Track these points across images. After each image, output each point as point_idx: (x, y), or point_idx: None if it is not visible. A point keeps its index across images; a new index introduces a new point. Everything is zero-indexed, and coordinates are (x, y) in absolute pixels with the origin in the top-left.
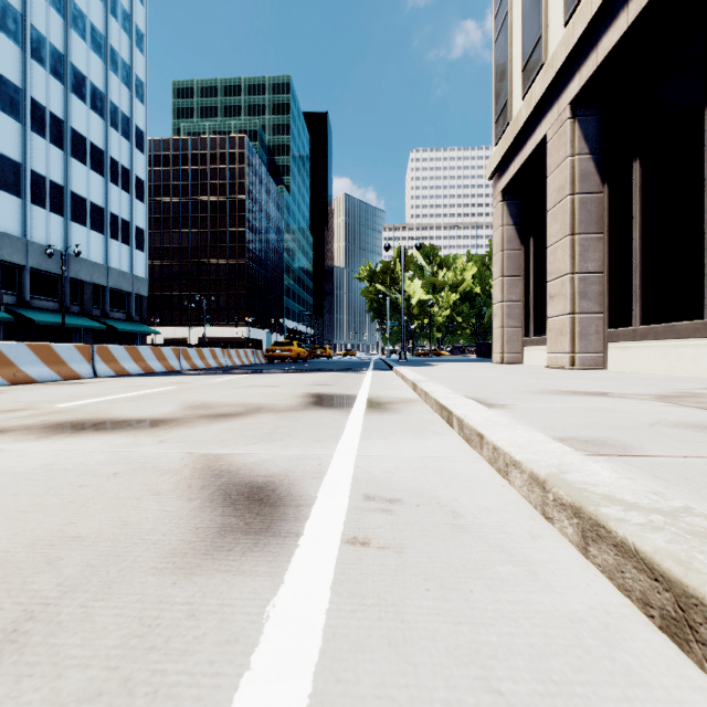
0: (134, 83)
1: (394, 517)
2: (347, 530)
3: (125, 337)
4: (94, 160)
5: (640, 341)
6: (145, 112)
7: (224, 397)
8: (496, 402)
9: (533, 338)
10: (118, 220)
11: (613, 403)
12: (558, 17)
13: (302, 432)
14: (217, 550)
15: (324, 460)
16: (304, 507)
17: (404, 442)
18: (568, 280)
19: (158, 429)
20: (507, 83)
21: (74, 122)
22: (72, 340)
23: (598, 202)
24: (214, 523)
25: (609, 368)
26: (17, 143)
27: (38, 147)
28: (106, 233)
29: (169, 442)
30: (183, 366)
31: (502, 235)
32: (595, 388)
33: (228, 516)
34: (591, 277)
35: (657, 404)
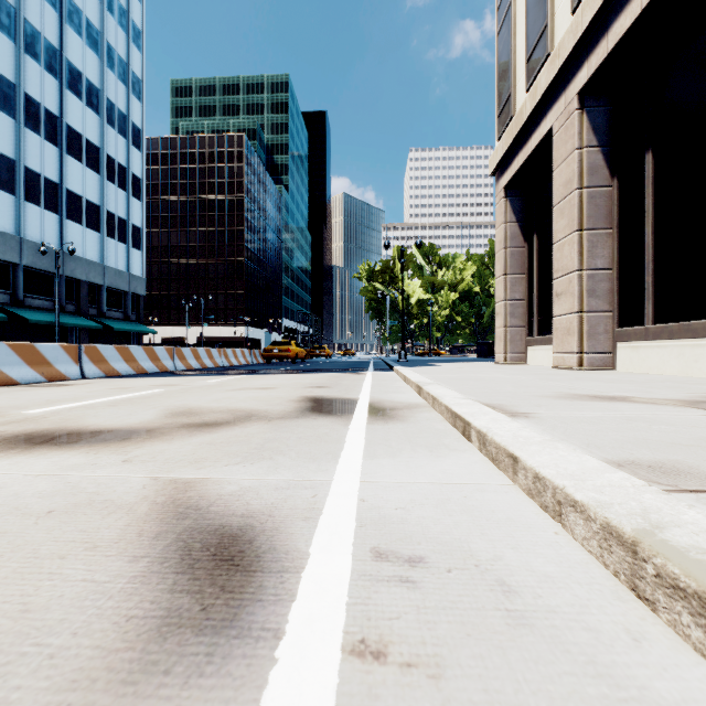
0: (130, 80)
1: (419, 594)
2: (351, 624)
3: (122, 336)
4: (90, 157)
5: (652, 341)
6: (142, 109)
7: (213, 401)
8: (516, 410)
9: (537, 338)
10: (115, 218)
11: (649, 411)
12: (565, 4)
13: (295, 447)
14: (145, 672)
15: (320, 489)
16: (290, 574)
17: (417, 461)
18: (576, 277)
19: (128, 443)
20: (510, 76)
21: (69, 118)
22: (67, 340)
23: (607, 196)
24: (157, 607)
25: (618, 369)
26: (10, 139)
27: (32, 144)
28: (102, 231)
29: (135, 462)
30: (178, 366)
31: (504, 232)
32: (617, 391)
33: (179, 592)
34: (600, 274)
35: (700, 413)
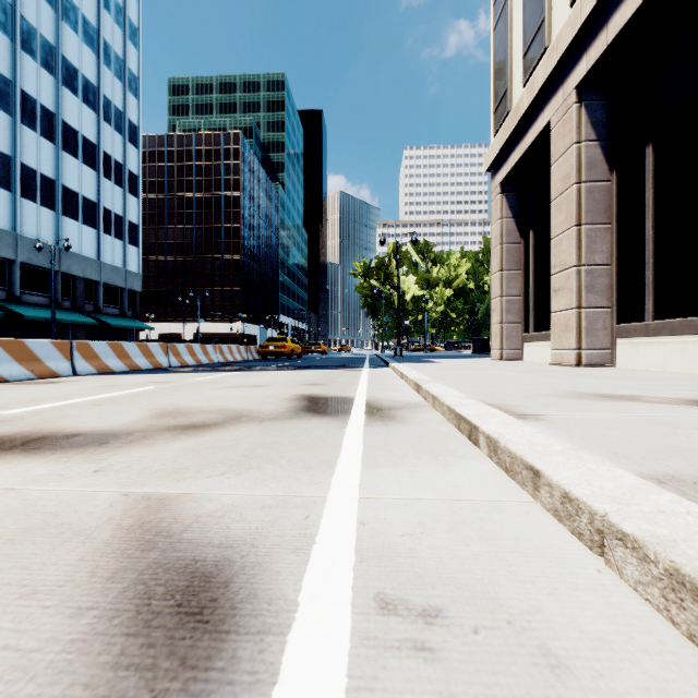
0: (127, 77)
1: (441, 672)
2: None
3: (118, 333)
4: (86, 154)
5: (653, 337)
6: (138, 106)
7: (204, 400)
8: (524, 411)
9: (533, 334)
10: (111, 215)
11: (666, 412)
12: None
13: (286, 454)
14: None
15: (313, 507)
16: (272, 637)
17: (421, 472)
18: (574, 272)
19: (104, 448)
20: (507, 71)
21: (66, 115)
22: (64, 336)
23: (605, 191)
24: (90, 695)
25: (617, 365)
26: (6, 135)
27: (28, 140)
28: (99, 228)
29: (107, 472)
30: (172, 362)
31: (501, 228)
32: (624, 390)
33: (125, 669)
34: (598, 270)
35: None
